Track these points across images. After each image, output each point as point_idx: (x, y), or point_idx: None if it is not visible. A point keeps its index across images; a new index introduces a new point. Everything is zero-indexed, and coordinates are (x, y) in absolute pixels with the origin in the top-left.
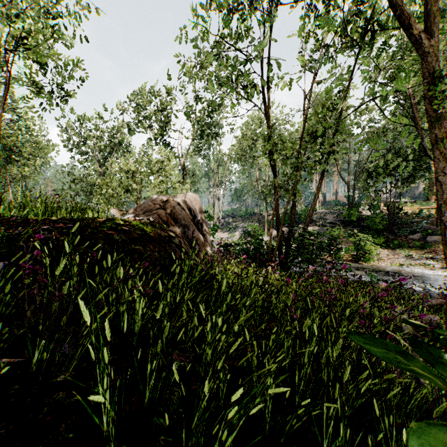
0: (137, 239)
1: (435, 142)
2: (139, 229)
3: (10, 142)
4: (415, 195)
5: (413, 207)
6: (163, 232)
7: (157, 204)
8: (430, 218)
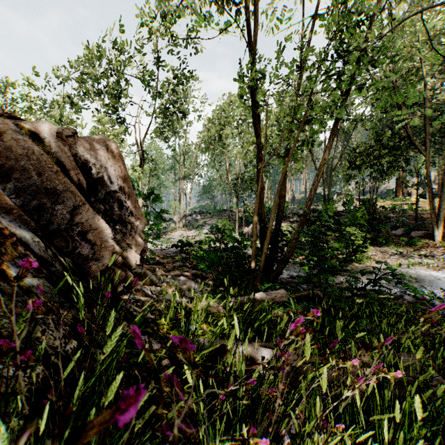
0: None
1: None
2: None
3: None
4: (378, 193)
5: (386, 203)
6: None
7: None
8: (405, 213)
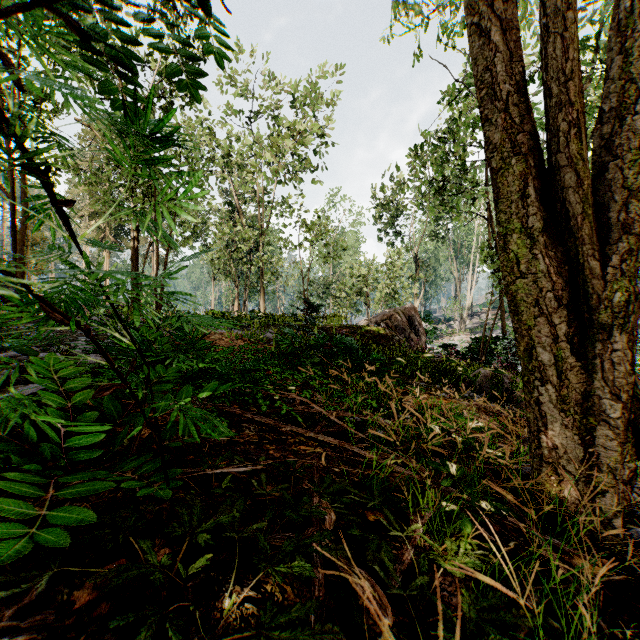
0: (376, 336)
1: None
2: (377, 332)
3: (280, 264)
4: None
5: None
6: (389, 333)
7: (385, 315)
8: None
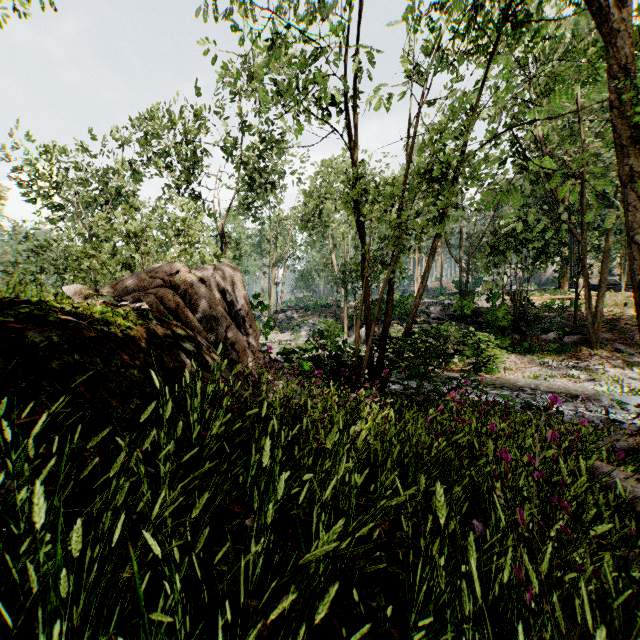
0: (91, 342)
1: (630, 178)
2: (103, 321)
3: None
4: (542, 281)
5: (544, 297)
6: (162, 329)
7: (158, 278)
8: (566, 311)
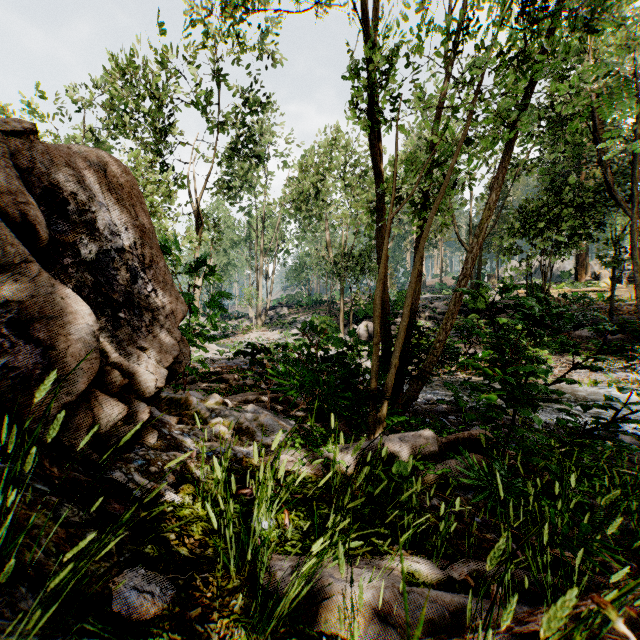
0: None
1: None
2: None
3: None
4: (548, 277)
5: (562, 290)
6: None
7: None
8: (593, 305)
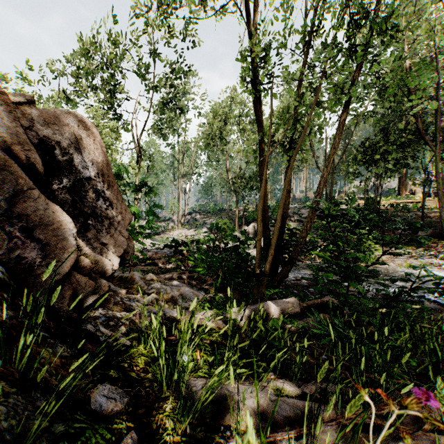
0: None
1: None
2: None
3: None
4: (379, 192)
5: (389, 201)
6: None
7: None
8: (410, 212)
